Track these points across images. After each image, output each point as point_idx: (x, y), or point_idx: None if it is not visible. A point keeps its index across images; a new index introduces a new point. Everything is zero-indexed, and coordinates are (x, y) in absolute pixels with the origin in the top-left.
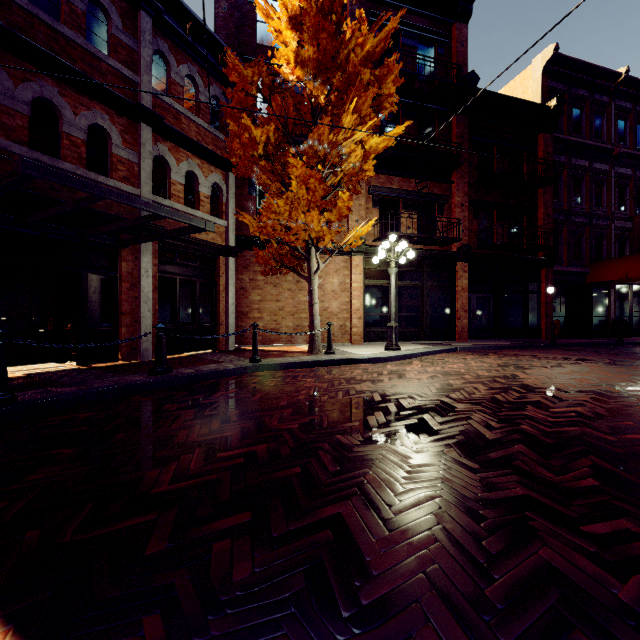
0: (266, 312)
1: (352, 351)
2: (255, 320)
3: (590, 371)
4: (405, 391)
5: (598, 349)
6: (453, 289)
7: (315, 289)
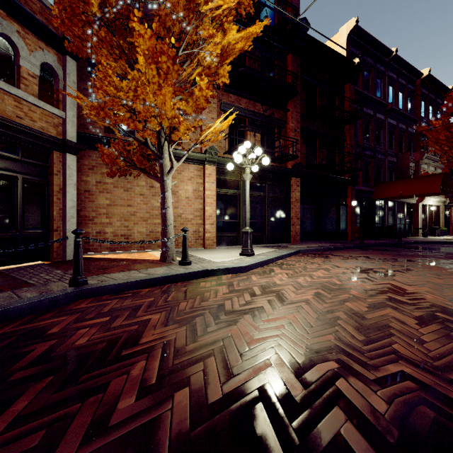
0: (116, 217)
1: (208, 258)
2: (103, 226)
3: (448, 276)
4: (318, 342)
5: (396, 248)
6: (288, 200)
7: (168, 191)
